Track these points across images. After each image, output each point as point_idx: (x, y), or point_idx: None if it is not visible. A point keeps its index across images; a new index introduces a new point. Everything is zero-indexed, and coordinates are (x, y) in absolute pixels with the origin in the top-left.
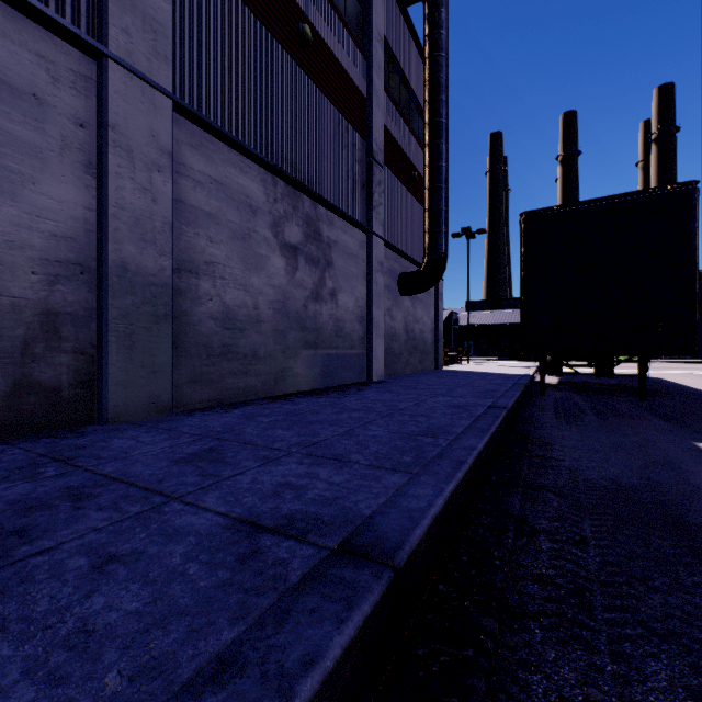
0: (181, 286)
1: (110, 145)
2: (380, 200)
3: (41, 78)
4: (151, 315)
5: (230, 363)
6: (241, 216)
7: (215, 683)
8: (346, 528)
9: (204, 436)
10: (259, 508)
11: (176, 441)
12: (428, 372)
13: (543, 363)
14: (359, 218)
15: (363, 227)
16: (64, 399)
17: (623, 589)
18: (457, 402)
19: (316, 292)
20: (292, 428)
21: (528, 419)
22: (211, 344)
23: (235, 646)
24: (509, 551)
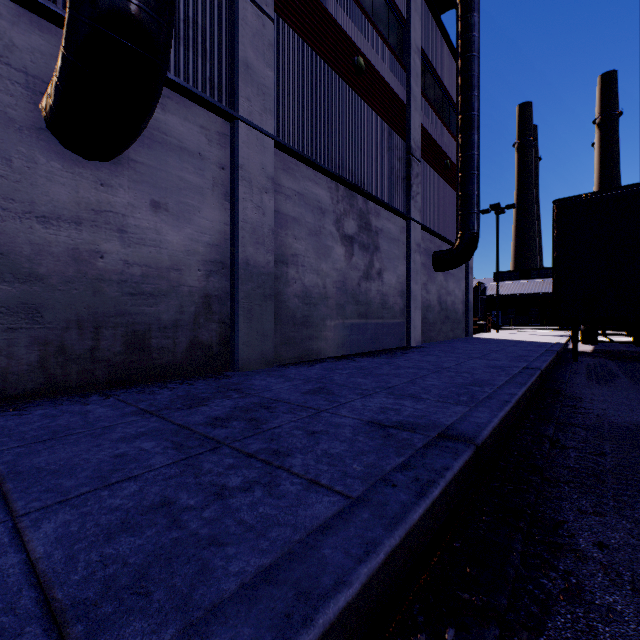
0: (277, 274)
1: (239, 179)
2: (417, 190)
3: (202, 142)
4: (262, 295)
5: (308, 330)
6: (315, 217)
7: (405, 470)
8: (437, 429)
9: (308, 380)
10: (377, 417)
11: (293, 382)
12: (459, 339)
13: (576, 332)
14: (400, 208)
15: (404, 215)
16: (214, 353)
17: (629, 477)
18: (494, 363)
19: (367, 272)
20: (367, 377)
21: (560, 379)
22: (295, 316)
23: (406, 461)
24: (546, 453)
